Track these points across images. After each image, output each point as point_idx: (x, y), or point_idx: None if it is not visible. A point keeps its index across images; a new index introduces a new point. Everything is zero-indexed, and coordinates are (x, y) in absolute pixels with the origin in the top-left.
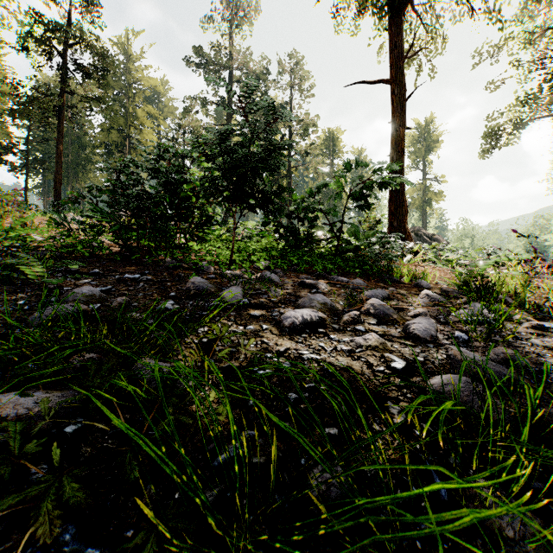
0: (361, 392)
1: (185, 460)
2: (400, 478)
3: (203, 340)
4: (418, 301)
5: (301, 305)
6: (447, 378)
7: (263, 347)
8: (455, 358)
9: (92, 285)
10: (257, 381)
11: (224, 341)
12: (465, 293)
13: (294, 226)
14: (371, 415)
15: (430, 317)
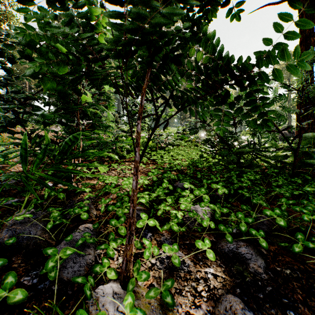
0: None
1: None
2: None
3: None
4: None
5: None
6: None
7: None
8: None
9: None
10: None
11: None
12: None
13: (235, 136)
14: None
15: None
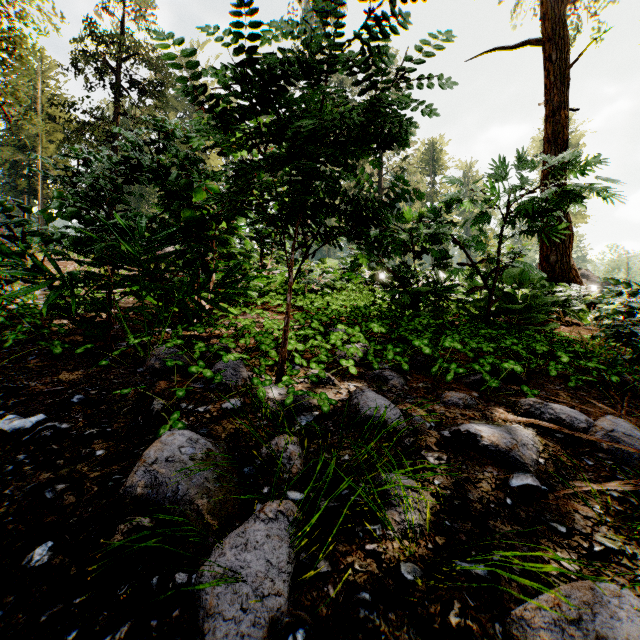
0: None
1: None
2: None
3: None
4: None
5: None
6: None
7: None
8: None
9: None
10: None
11: None
12: None
13: (409, 270)
14: None
15: None
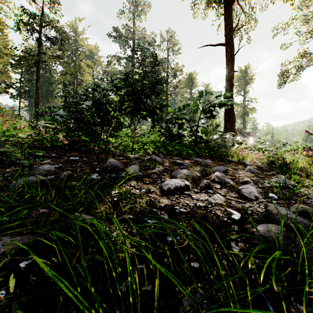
0: (213, 235)
1: (94, 297)
2: (244, 304)
3: (114, 199)
4: (244, 173)
5: (174, 176)
6: (268, 226)
7: (150, 204)
8: (272, 212)
9: (50, 164)
10: (146, 227)
11: (126, 200)
12: (272, 168)
13: (169, 128)
14: (221, 253)
15: (253, 184)
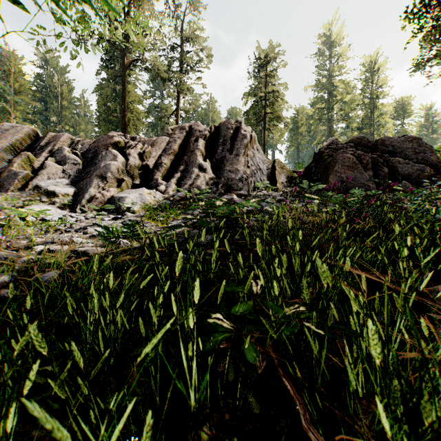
0: None
1: None
2: None
3: None
4: None
5: None
6: None
7: None
8: None
9: None
10: None
11: None
12: None
13: None
14: None
15: None
